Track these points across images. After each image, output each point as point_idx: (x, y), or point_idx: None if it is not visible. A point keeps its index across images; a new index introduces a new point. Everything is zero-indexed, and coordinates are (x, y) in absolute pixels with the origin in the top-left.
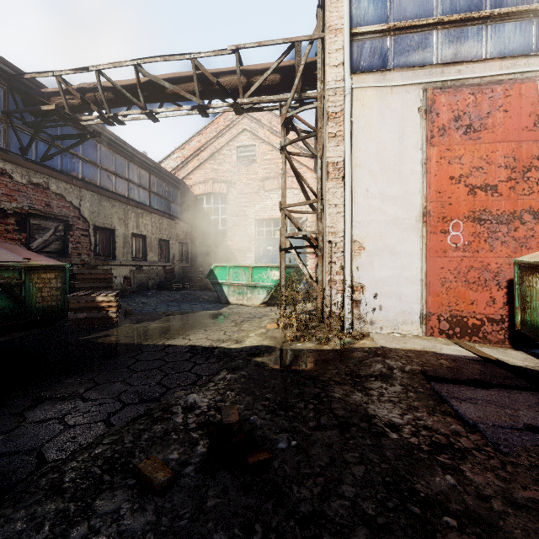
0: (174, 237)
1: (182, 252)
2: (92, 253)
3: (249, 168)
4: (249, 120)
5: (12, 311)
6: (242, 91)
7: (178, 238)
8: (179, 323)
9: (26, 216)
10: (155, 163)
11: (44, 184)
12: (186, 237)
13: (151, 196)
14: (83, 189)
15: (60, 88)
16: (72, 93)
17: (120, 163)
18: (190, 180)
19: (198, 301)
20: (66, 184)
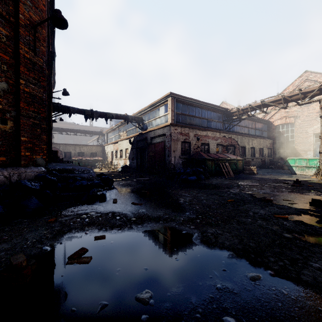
0: (265, 146)
1: (268, 152)
2: (240, 155)
3: (309, 107)
4: (309, 82)
5: (235, 169)
6: (301, 100)
7: (266, 147)
8: (276, 176)
9: (227, 146)
10: (257, 118)
11: (230, 137)
12: (270, 145)
13: (255, 131)
14: (238, 135)
15: (237, 111)
16: (239, 111)
17: (245, 122)
18: (272, 119)
19: (279, 173)
20: (234, 135)
